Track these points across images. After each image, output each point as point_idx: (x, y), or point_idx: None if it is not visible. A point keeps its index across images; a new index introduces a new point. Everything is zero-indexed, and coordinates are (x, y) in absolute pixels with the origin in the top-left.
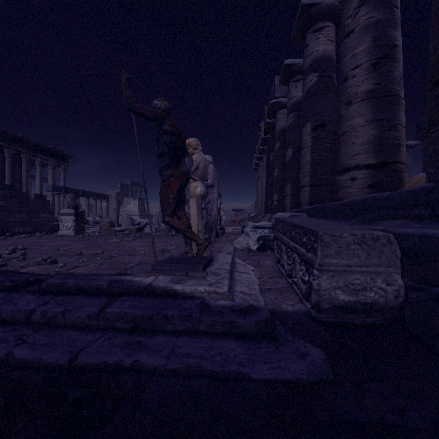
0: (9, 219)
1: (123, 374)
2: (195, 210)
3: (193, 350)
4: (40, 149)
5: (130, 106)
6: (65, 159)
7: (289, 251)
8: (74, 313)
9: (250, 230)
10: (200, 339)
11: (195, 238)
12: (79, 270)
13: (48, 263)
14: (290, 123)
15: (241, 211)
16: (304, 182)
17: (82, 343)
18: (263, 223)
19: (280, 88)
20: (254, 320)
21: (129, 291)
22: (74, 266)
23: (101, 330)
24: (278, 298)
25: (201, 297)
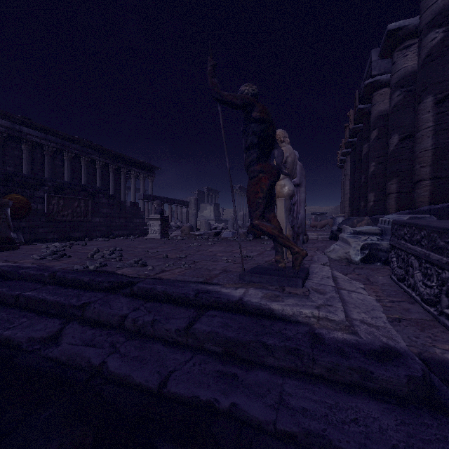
0: (112, 224)
1: (219, 421)
2: (283, 212)
3: (311, 405)
4: (134, 164)
5: (216, 95)
6: (153, 170)
7: (428, 267)
8: (162, 325)
9: (348, 236)
10: (317, 387)
11: (289, 245)
12: (166, 275)
13: (139, 265)
14: (395, 103)
15: (322, 215)
16: (422, 174)
17: (171, 363)
18: (366, 227)
19: (379, 64)
20: (402, 374)
21: (217, 305)
22: (161, 270)
23: (190, 349)
24: (421, 336)
25: (307, 323)
